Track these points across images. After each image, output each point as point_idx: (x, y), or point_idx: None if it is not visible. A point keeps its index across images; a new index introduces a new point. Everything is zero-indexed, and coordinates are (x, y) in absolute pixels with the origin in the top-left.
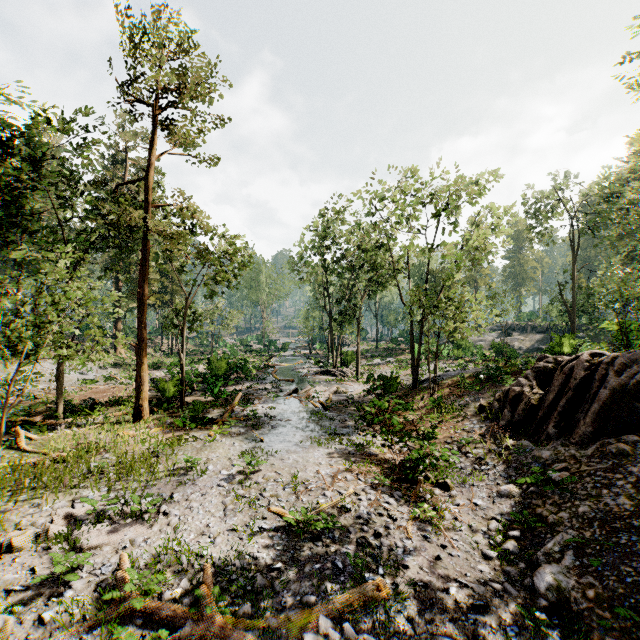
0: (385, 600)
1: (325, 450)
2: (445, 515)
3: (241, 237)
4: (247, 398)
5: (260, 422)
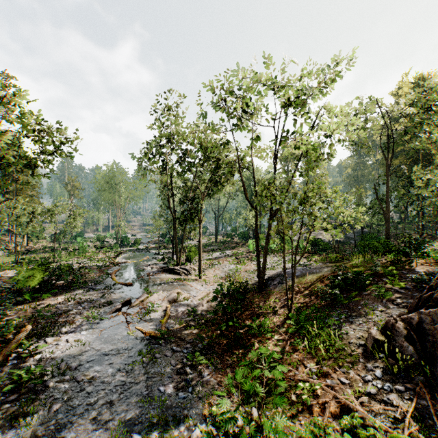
0: None
1: None
2: None
3: (26, 94)
4: (56, 321)
5: (37, 391)
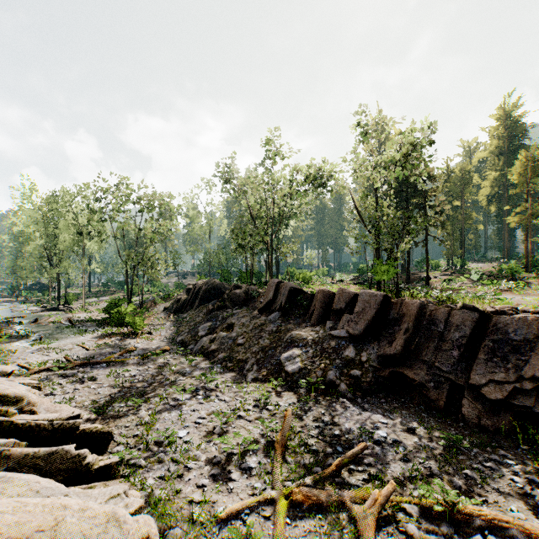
0: (134, 350)
1: (87, 335)
2: (151, 338)
3: None
4: None
5: (26, 335)
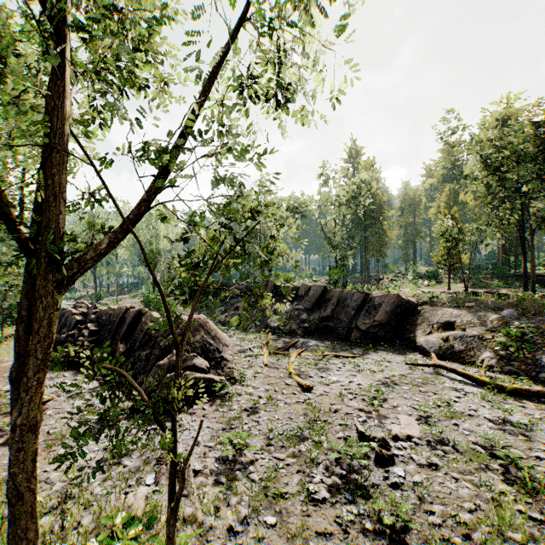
0: None
1: None
2: None
3: None
4: None
5: None
